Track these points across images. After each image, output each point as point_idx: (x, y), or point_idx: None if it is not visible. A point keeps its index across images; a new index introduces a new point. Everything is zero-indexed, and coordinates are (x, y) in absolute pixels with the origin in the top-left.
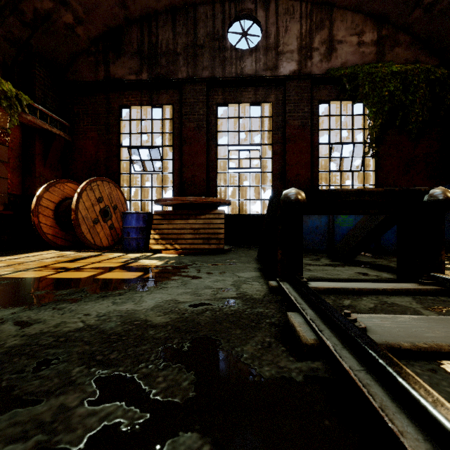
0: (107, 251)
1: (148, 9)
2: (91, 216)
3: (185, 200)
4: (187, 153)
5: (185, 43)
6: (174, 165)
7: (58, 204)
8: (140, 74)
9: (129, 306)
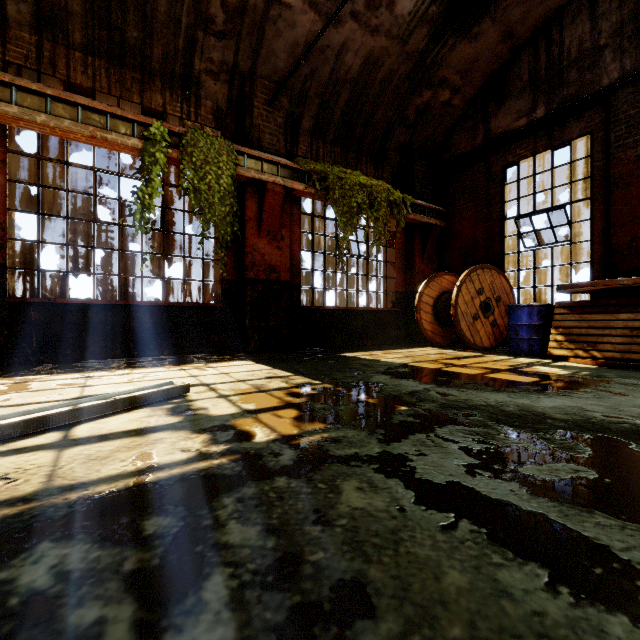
0: (488, 352)
1: (545, 16)
2: (470, 312)
3: (610, 285)
4: (620, 203)
5: (617, 22)
6: (592, 228)
7: (435, 299)
8: (532, 113)
9: (525, 402)
